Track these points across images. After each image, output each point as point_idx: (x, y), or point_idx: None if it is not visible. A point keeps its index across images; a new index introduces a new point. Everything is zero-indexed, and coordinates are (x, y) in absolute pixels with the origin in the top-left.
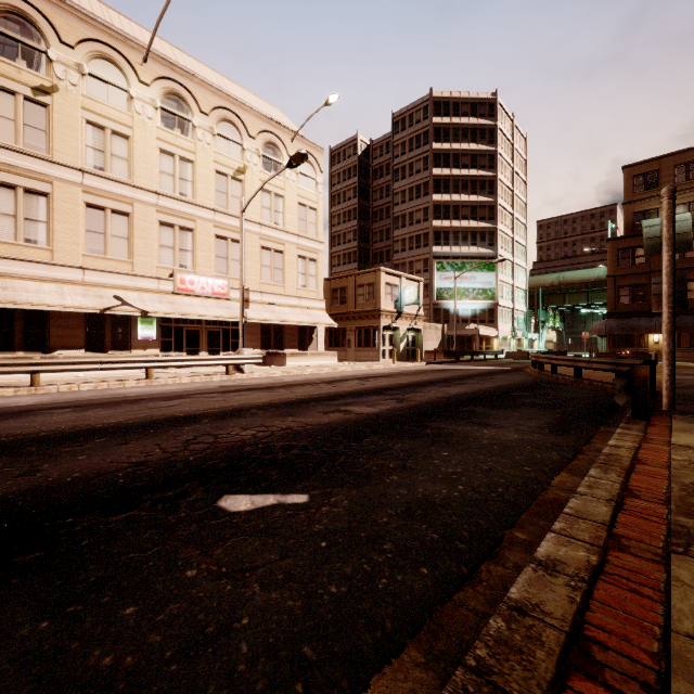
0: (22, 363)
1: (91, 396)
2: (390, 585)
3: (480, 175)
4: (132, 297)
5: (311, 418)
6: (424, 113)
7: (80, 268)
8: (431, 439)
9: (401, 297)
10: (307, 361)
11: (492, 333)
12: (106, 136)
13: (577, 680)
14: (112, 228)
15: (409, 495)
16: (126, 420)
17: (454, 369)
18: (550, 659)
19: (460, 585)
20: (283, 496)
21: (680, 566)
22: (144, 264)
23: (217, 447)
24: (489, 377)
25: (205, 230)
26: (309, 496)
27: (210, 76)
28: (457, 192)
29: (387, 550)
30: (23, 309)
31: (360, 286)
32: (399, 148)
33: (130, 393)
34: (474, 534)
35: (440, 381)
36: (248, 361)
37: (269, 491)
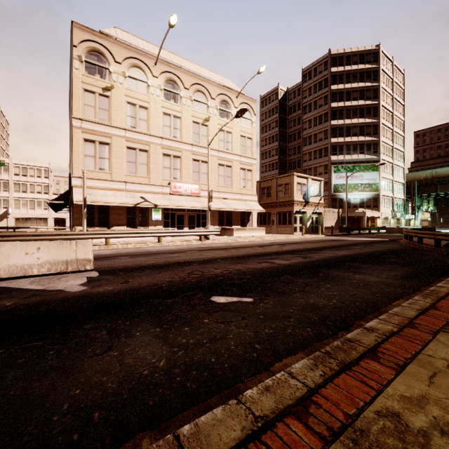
0: (102, 233)
1: (134, 250)
2: (292, 332)
3: (367, 104)
4: (149, 197)
5: (251, 265)
6: (324, 66)
7: (124, 182)
8: (321, 278)
9: (308, 192)
10: (246, 233)
11: (376, 215)
12: (136, 109)
13: (367, 360)
14: (139, 159)
15: (305, 302)
16: (156, 262)
17: (345, 239)
18: (357, 354)
19: (326, 337)
20: (240, 298)
21: (442, 336)
22: (155, 178)
23: (204, 276)
24: (369, 245)
25: (187, 156)
26: (253, 299)
27: (190, 66)
28: (348, 117)
29: (292, 321)
30: (98, 205)
31: (280, 185)
32: (307, 91)
33: (152, 249)
34: (337, 319)
35: (333, 247)
36: (212, 233)
37: (233, 296)
